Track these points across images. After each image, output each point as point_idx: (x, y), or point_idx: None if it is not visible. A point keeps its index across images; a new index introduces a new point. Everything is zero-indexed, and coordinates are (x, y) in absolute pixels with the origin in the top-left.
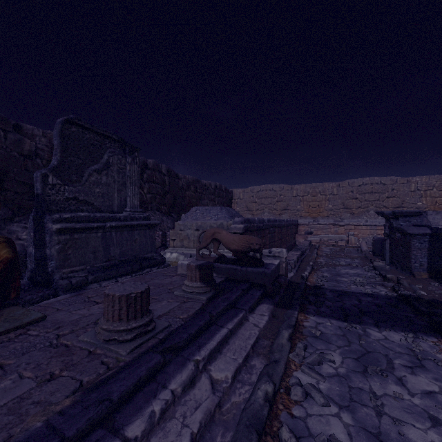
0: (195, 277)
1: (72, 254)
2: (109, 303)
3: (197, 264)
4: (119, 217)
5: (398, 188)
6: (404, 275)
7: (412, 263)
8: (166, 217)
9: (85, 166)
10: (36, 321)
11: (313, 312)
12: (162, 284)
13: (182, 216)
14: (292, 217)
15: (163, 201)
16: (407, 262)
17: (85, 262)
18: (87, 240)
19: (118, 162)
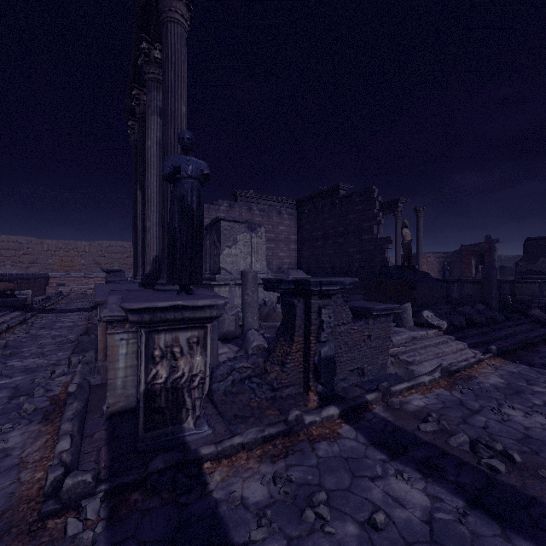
0: None
1: None
2: None
3: None
4: None
5: None
6: None
7: None
8: None
9: None
10: None
11: (46, 313)
12: None
13: None
14: (43, 271)
15: None
16: None
17: None
18: None
19: None
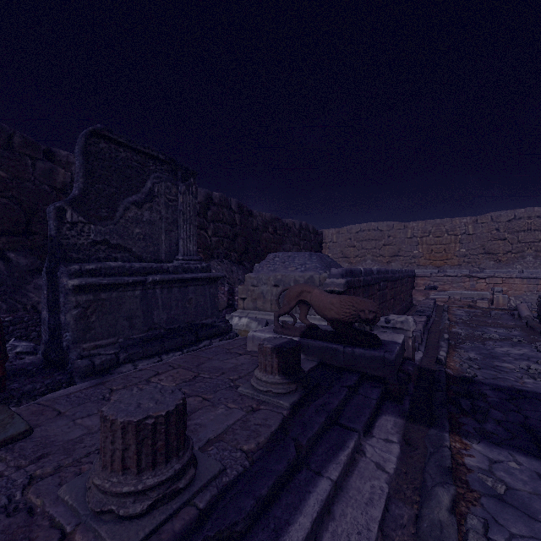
0: (270, 366)
1: (97, 322)
2: (107, 434)
3: (274, 344)
4: (166, 268)
5: None
6: None
7: None
8: (236, 267)
9: (120, 197)
10: (13, 439)
11: (475, 433)
12: (223, 369)
13: (255, 266)
14: (406, 267)
15: (232, 246)
16: None
17: (116, 333)
18: (119, 301)
19: (166, 192)
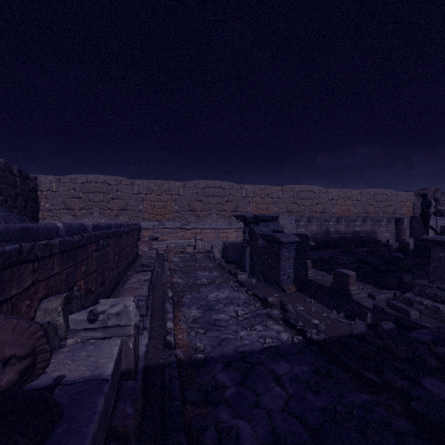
0: None
1: None
2: None
3: None
4: None
5: (234, 193)
6: (275, 291)
7: (282, 275)
8: None
9: None
10: None
11: None
12: None
13: None
14: (133, 220)
15: None
16: (275, 274)
17: None
18: None
19: None
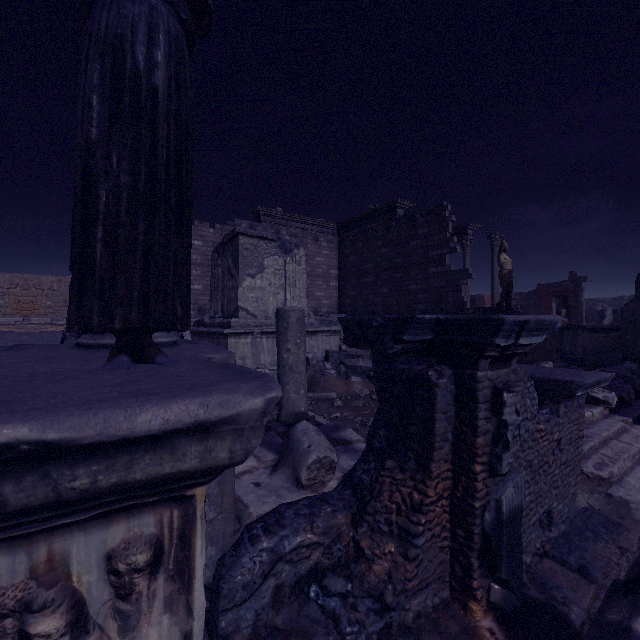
0: None
1: None
2: None
3: None
4: None
5: None
6: None
7: None
8: None
9: None
10: None
11: None
12: None
13: None
14: None
15: None
16: None
17: None
18: None
19: None
